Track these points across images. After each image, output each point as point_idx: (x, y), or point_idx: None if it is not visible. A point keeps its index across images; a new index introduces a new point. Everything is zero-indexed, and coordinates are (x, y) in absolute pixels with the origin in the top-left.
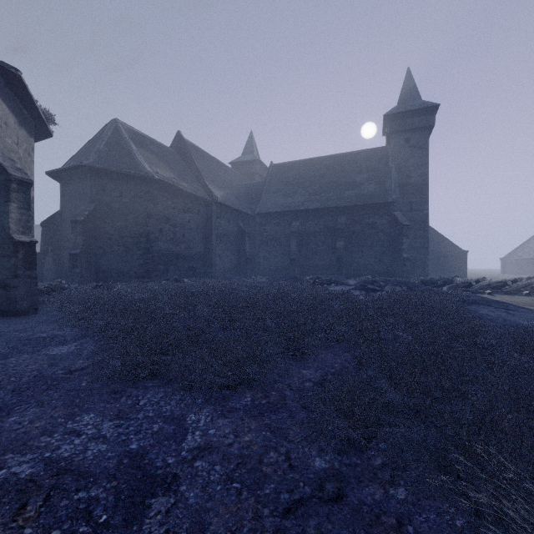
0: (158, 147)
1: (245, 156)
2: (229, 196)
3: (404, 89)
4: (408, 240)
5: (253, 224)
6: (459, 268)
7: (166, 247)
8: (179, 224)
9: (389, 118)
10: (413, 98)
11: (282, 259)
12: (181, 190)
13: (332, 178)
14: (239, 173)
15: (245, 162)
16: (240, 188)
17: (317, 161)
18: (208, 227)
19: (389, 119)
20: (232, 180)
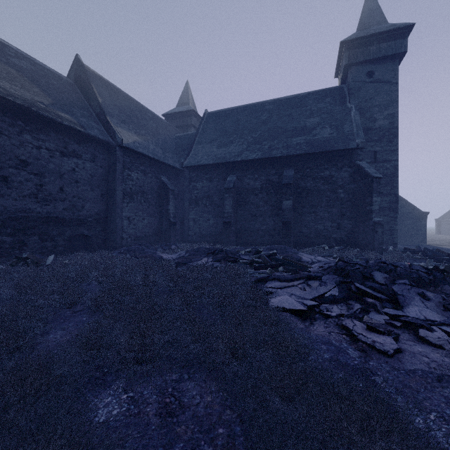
0: (32, 65)
1: (180, 107)
2: (148, 144)
3: (364, 13)
4: (379, 198)
5: (182, 180)
6: (418, 231)
7: (20, 206)
8: (52, 172)
9: (347, 46)
10: (377, 22)
11: (215, 222)
12: (56, 122)
13: (276, 123)
14: (171, 125)
15: (179, 113)
16: (170, 139)
17: (258, 106)
18: (110, 180)
19: (347, 48)
20: (159, 129)
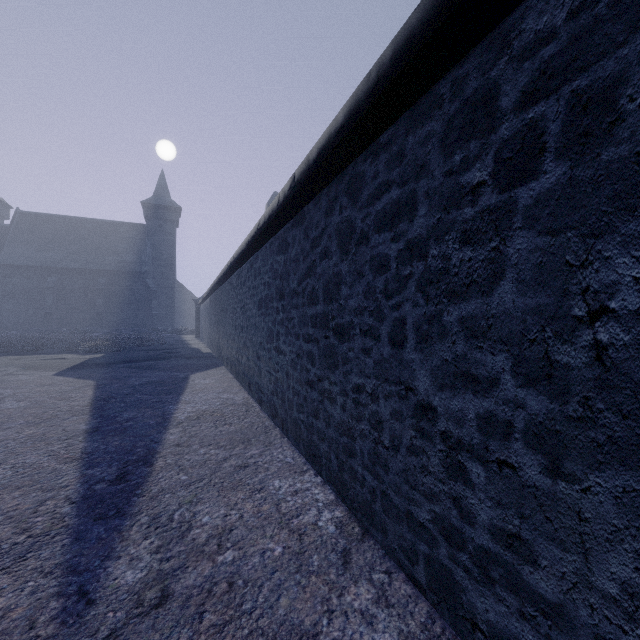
0: None
1: None
2: None
3: (159, 185)
4: (156, 301)
5: None
6: None
7: None
8: None
9: (146, 205)
10: (165, 195)
11: (35, 312)
12: None
13: (94, 241)
14: None
15: None
16: None
17: (78, 221)
18: None
19: (146, 206)
20: None
